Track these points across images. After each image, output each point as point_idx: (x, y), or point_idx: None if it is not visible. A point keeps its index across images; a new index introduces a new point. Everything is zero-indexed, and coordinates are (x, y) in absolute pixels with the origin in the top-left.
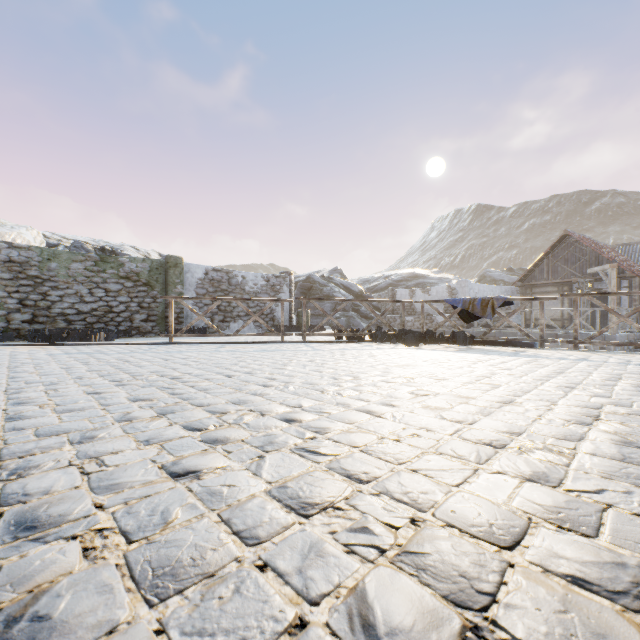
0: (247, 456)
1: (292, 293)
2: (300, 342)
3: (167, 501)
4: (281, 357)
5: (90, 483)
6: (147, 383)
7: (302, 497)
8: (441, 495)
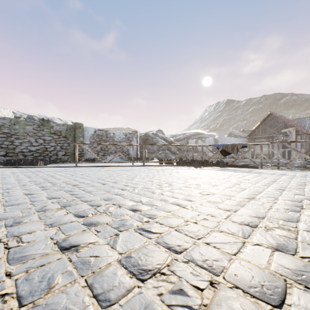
0: (108, 234)
1: (138, 141)
2: (141, 166)
3: (54, 269)
4: (132, 173)
5: (8, 255)
6: (59, 188)
7: (140, 265)
8: (226, 262)
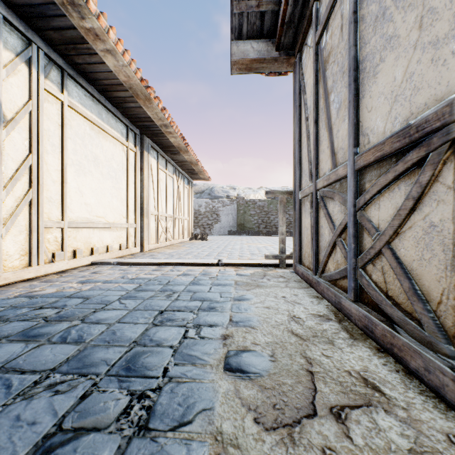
0: None
1: None
2: None
3: None
4: None
5: None
6: None
7: None
8: None
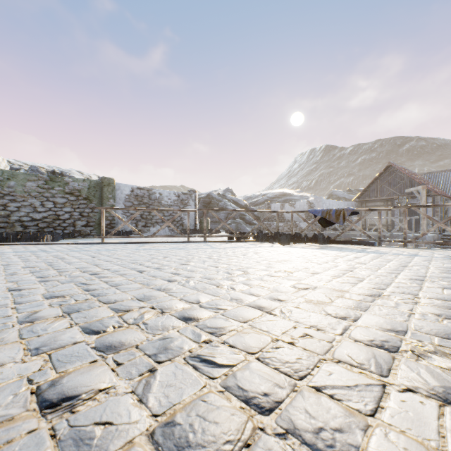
0: (137, 370)
1: (196, 206)
2: (201, 242)
3: None
4: (186, 254)
5: None
6: (68, 279)
7: (192, 444)
8: (360, 434)
